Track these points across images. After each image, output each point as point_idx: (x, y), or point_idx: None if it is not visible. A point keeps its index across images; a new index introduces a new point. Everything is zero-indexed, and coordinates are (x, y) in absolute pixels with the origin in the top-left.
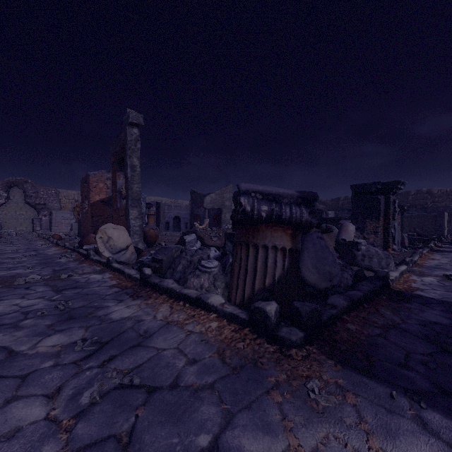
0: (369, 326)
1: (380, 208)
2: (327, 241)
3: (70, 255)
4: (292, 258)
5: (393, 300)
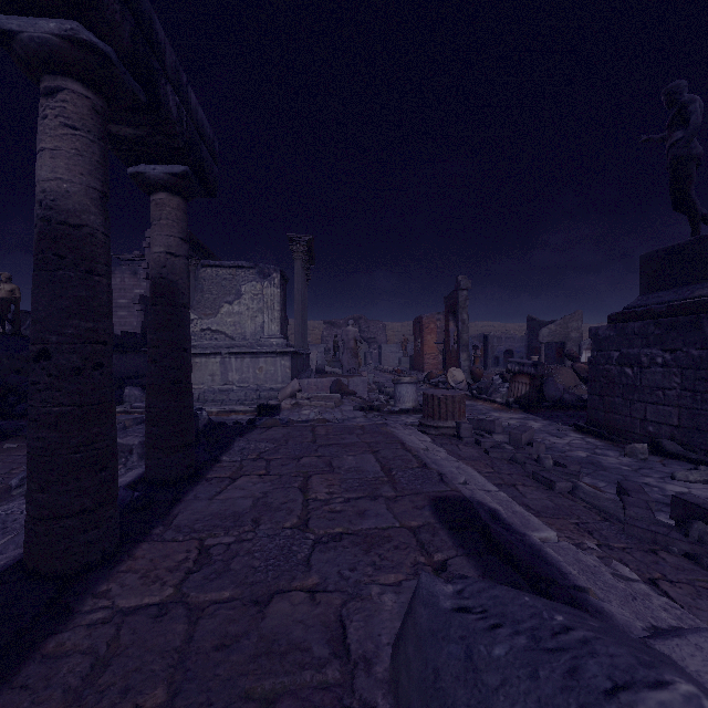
0: (551, 411)
1: None
2: None
3: (424, 385)
4: (530, 387)
5: None
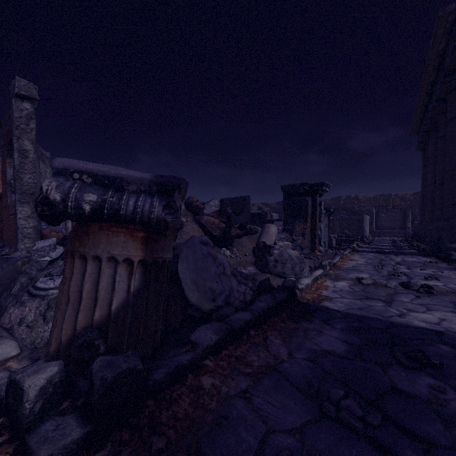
0: (237, 375)
1: (307, 210)
2: (246, 244)
3: None
4: (146, 273)
5: (293, 318)
